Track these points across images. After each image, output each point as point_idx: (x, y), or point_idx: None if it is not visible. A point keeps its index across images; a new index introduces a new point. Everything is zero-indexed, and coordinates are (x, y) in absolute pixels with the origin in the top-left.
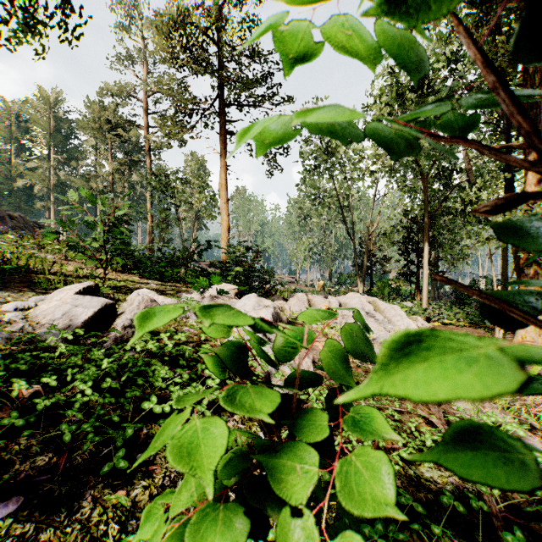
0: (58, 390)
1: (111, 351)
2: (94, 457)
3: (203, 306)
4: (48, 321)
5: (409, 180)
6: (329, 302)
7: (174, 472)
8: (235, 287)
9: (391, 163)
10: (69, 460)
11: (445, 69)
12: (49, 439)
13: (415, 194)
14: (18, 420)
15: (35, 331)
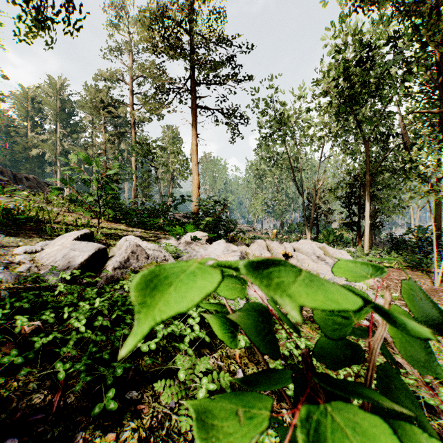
0: (56, 326)
1: (103, 291)
2: (86, 395)
3: (249, 264)
4: (51, 263)
5: (350, 144)
6: (285, 248)
7: (160, 412)
8: (205, 234)
9: (337, 129)
10: (62, 397)
11: (386, 46)
12: (45, 376)
13: (356, 155)
14: (16, 358)
15: (39, 271)
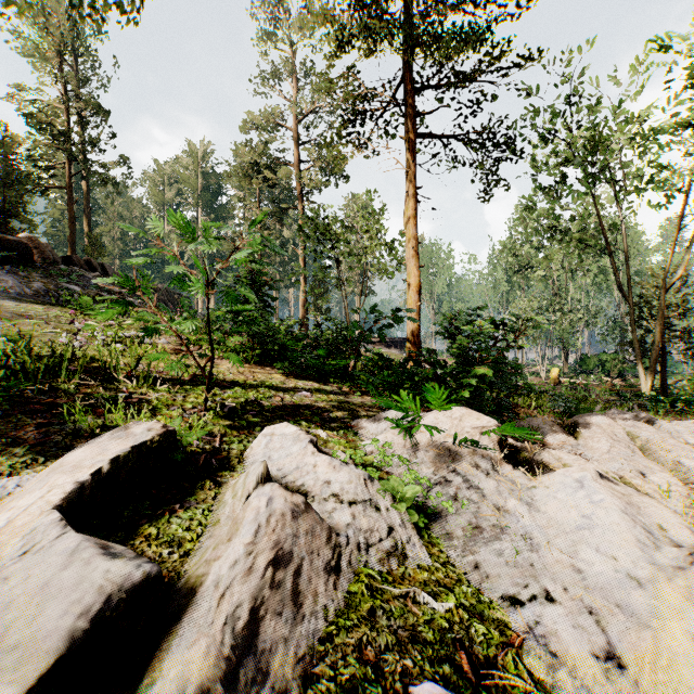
0: None
1: None
2: None
3: None
4: None
5: None
6: (692, 447)
7: None
8: (490, 422)
9: None
10: None
11: None
12: None
13: None
14: None
15: None
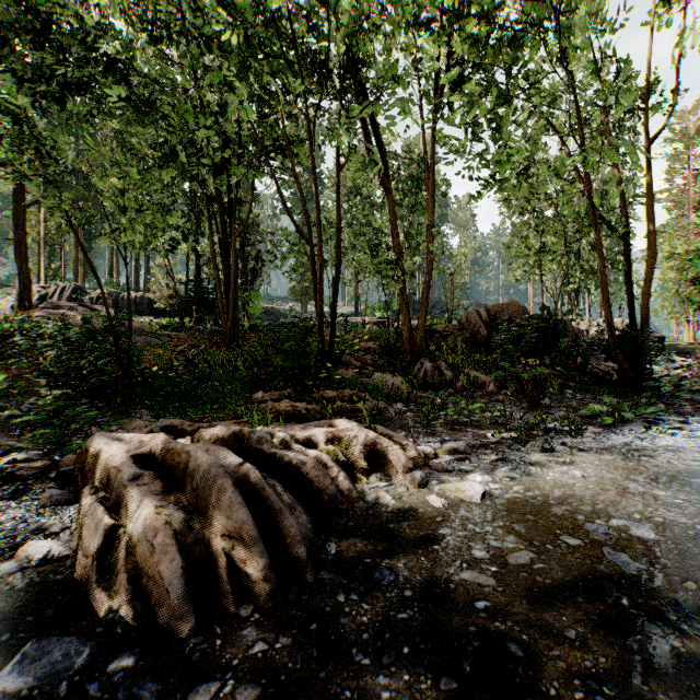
0: None
1: None
2: None
3: None
4: None
5: None
6: None
7: None
8: None
9: None
10: None
11: None
12: None
13: None
14: None
15: None
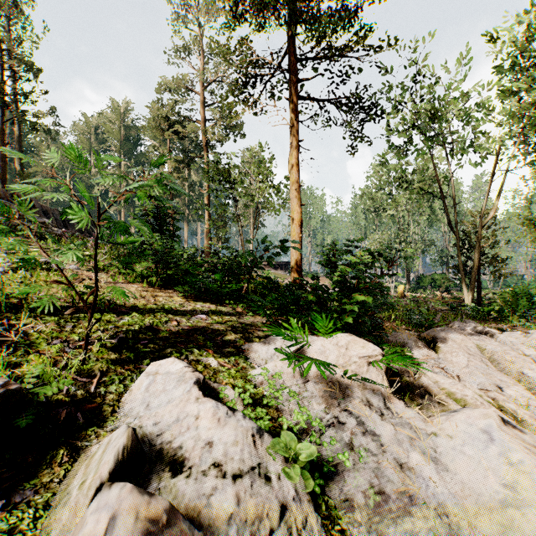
0: None
1: None
2: None
3: None
4: None
5: None
6: (530, 358)
7: None
8: (375, 351)
9: None
10: None
11: None
12: None
13: None
14: None
15: None
